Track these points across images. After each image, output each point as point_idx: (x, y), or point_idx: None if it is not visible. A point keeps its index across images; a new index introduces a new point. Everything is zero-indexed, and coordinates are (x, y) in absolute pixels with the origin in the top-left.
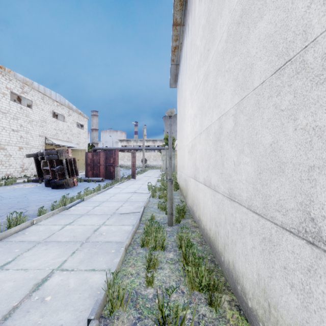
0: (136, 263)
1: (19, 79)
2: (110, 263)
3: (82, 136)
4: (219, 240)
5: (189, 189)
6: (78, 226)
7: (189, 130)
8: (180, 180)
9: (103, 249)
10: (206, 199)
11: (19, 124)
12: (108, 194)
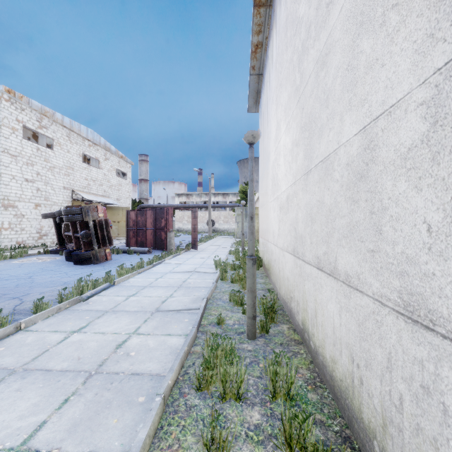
0: (183, 438)
1: (34, 108)
2: (130, 435)
3: (124, 189)
4: (365, 398)
5: (281, 270)
6: (92, 335)
7: (282, 171)
8: (264, 253)
9: (123, 394)
10: (323, 297)
11: (35, 171)
12: (153, 274)
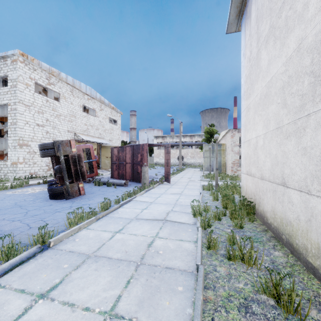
0: None
1: (44, 68)
2: None
3: (115, 132)
4: None
5: None
6: None
7: None
8: (265, 200)
9: None
10: None
11: (44, 118)
12: (115, 221)
